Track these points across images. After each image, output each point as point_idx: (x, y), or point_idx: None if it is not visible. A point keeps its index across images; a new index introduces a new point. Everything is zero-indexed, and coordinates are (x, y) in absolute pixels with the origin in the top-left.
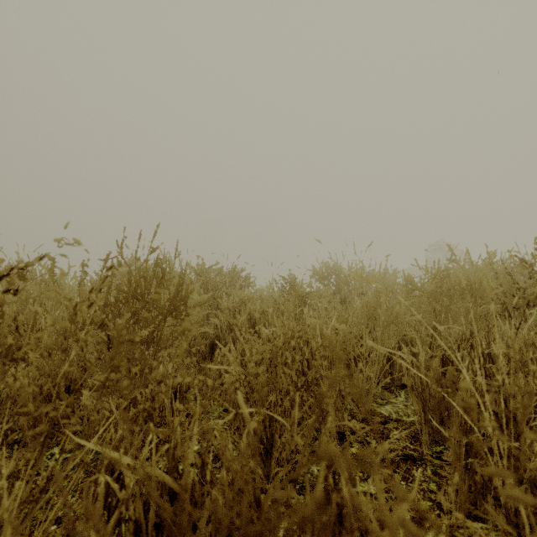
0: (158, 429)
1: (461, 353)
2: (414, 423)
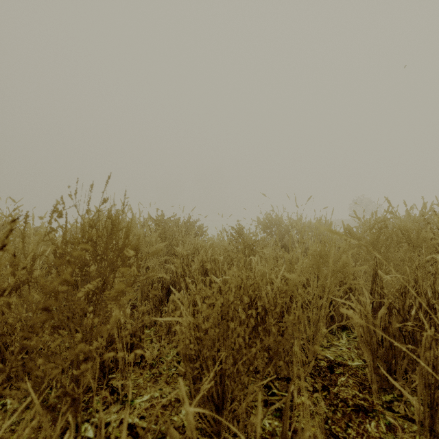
0: (112, 374)
1: (408, 302)
2: (359, 368)
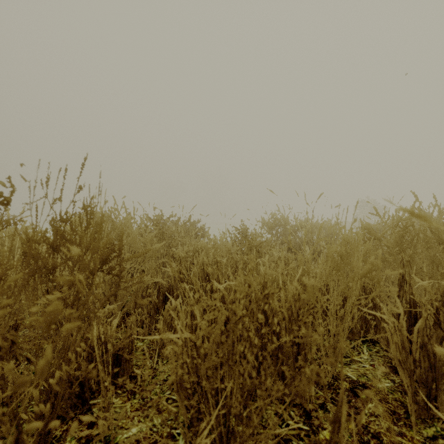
0: (94, 400)
1: None
2: (388, 390)
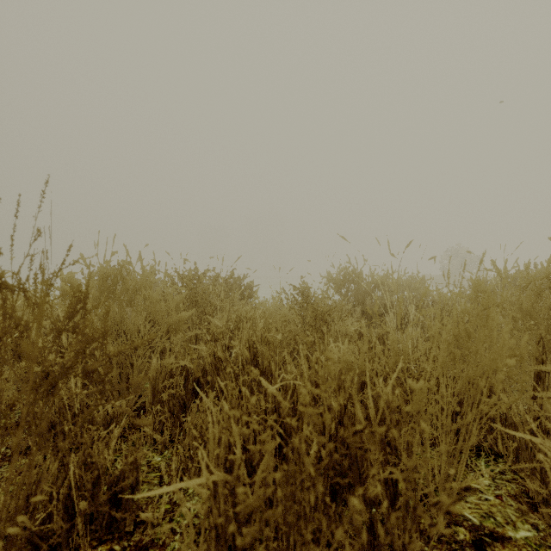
0: None
1: None
2: (531, 546)
